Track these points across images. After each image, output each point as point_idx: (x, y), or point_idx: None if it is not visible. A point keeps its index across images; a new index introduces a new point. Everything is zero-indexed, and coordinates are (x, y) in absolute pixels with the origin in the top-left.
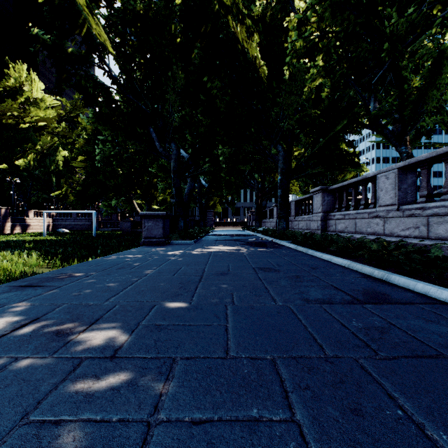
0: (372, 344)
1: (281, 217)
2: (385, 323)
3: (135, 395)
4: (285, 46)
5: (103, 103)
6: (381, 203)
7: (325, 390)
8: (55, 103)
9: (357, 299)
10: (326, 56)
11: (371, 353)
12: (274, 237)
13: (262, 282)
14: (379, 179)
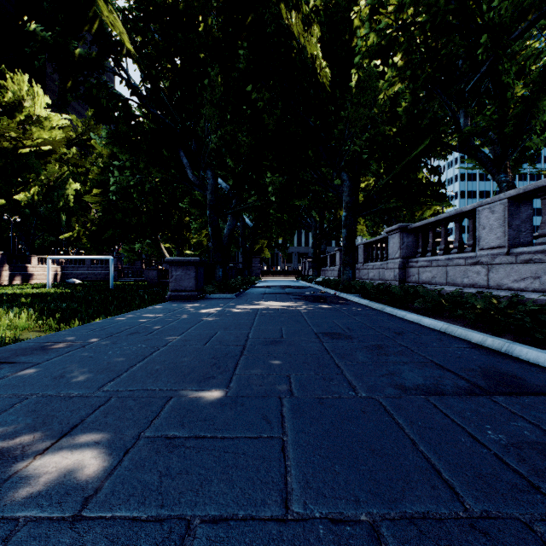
0: (539, 482)
1: (346, 264)
2: (541, 433)
3: None
4: (352, 46)
5: (119, 119)
6: (483, 245)
7: None
8: (63, 123)
9: (477, 385)
10: (407, 55)
11: None
12: (336, 290)
13: (331, 356)
14: (480, 213)
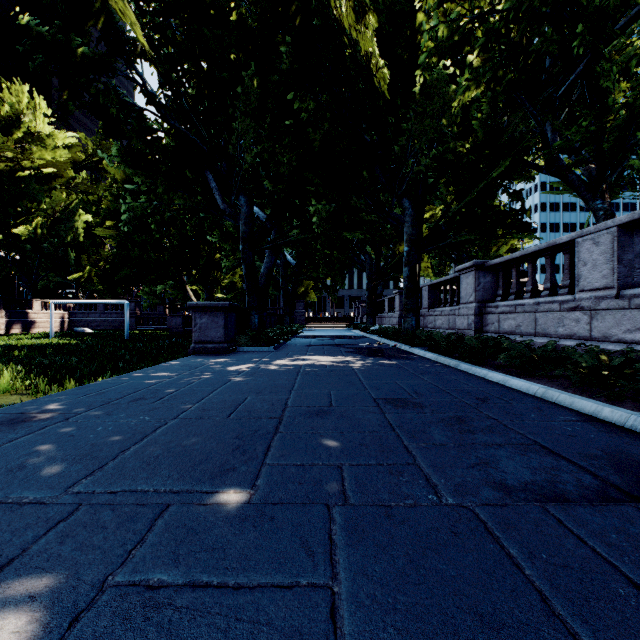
0: None
1: (409, 309)
2: None
3: None
4: (415, 44)
5: (132, 133)
6: (583, 285)
7: None
8: (70, 142)
9: (611, 483)
10: (484, 51)
11: None
12: (396, 341)
13: (397, 434)
14: (579, 246)
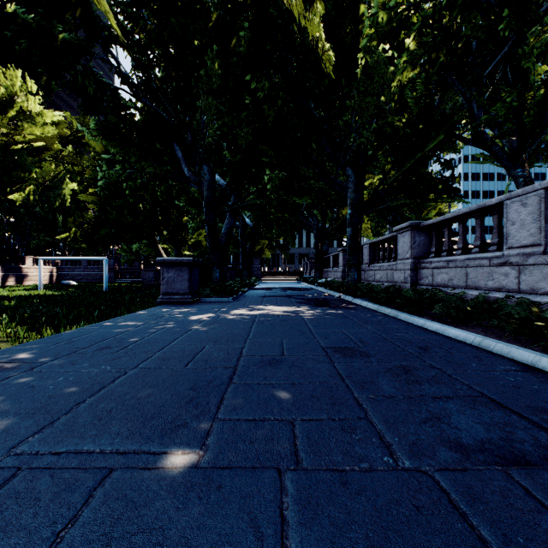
0: None
1: (351, 265)
2: None
3: None
4: (358, 31)
5: (108, 109)
6: (512, 243)
7: None
8: (57, 120)
9: None
10: (420, 35)
11: None
12: (340, 292)
13: (347, 385)
14: (508, 207)
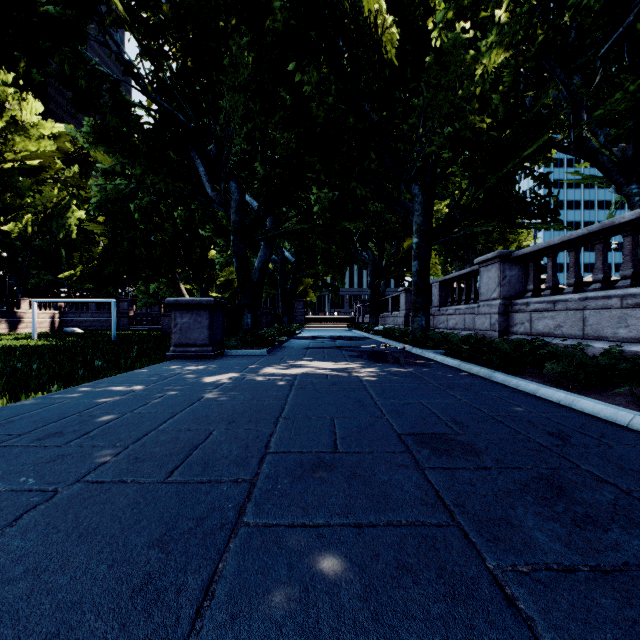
0: None
1: (418, 308)
2: None
3: None
4: (428, 7)
5: (107, 107)
6: None
7: None
8: (58, 133)
9: None
10: (515, 1)
11: None
12: (404, 342)
13: (462, 530)
14: None
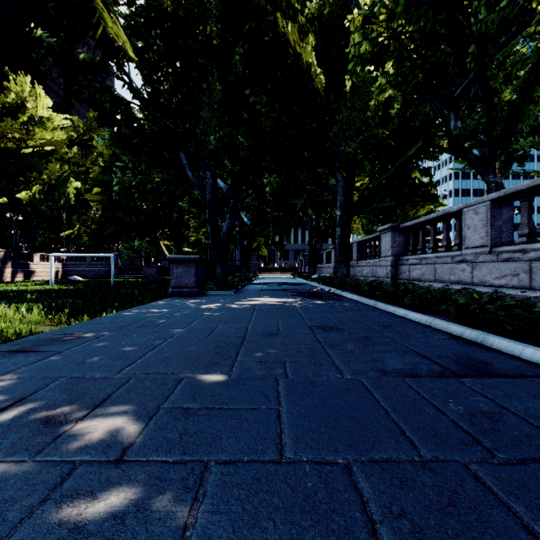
0: (482, 438)
1: (341, 261)
2: (494, 405)
3: (147, 528)
4: (346, 51)
5: (122, 122)
6: (468, 244)
7: (429, 518)
8: (65, 124)
9: (449, 369)
10: (398, 62)
11: (485, 455)
12: (331, 286)
13: (322, 346)
14: (465, 214)
